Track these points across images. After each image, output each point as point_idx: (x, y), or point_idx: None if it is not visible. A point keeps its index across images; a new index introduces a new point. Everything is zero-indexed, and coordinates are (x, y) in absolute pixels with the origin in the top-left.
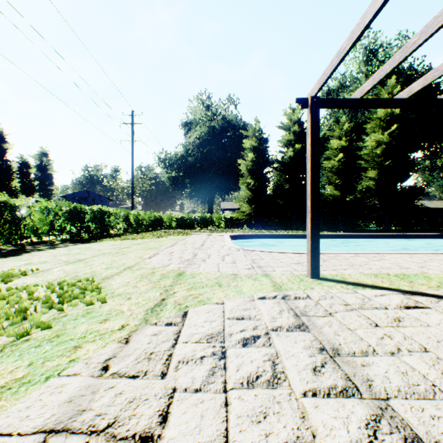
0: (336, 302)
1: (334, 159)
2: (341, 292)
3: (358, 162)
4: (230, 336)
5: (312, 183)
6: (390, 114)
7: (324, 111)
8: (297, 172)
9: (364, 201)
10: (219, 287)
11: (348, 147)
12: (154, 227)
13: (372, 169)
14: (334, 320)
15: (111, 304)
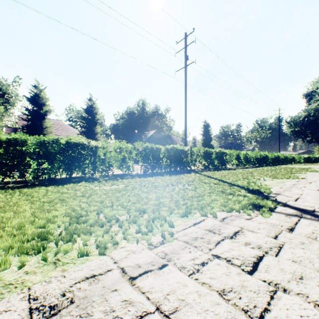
0: None
1: None
2: None
3: None
4: None
5: None
6: None
7: None
8: None
9: None
10: None
11: None
12: (290, 162)
13: None
14: None
15: None
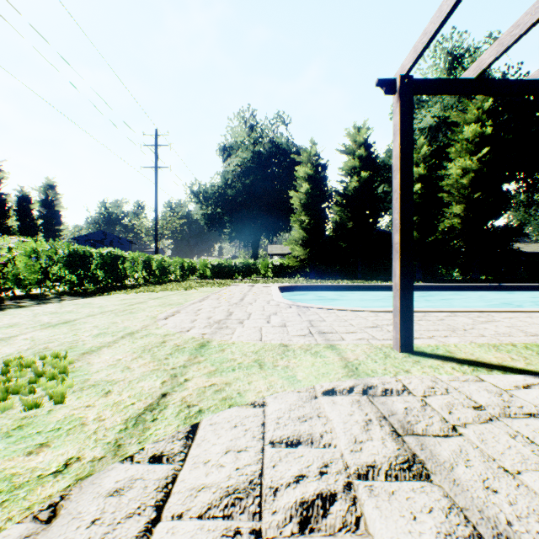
0: (458, 402)
1: None
2: (457, 379)
3: (439, 195)
4: (274, 494)
5: (402, 207)
6: (479, 134)
7: None
8: (364, 207)
9: (447, 243)
10: (260, 369)
11: (427, 175)
12: (184, 276)
13: (457, 203)
14: (470, 446)
15: (70, 405)
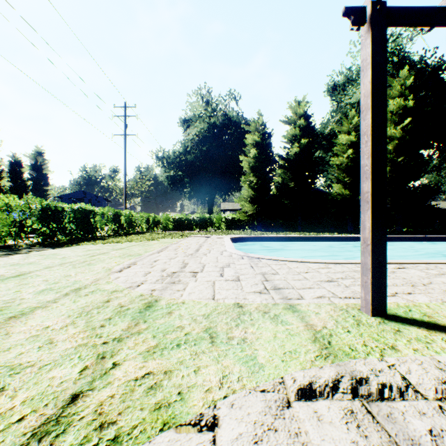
0: None
1: (343, 156)
2: None
3: None
4: None
5: (374, 151)
6: (402, 107)
7: (330, 107)
8: (304, 169)
9: None
10: (211, 345)
11: (358, 142)
12: (149, 228)
13: None
14: None
15: None
